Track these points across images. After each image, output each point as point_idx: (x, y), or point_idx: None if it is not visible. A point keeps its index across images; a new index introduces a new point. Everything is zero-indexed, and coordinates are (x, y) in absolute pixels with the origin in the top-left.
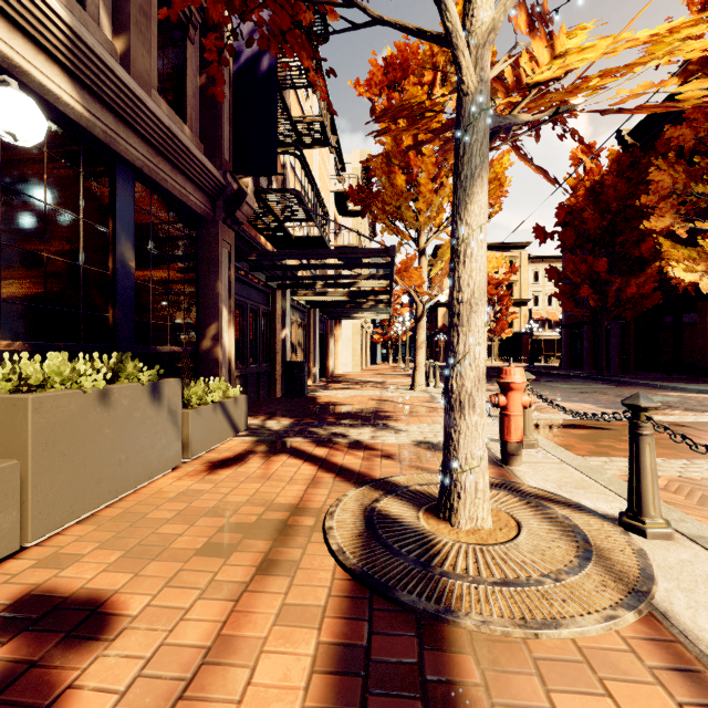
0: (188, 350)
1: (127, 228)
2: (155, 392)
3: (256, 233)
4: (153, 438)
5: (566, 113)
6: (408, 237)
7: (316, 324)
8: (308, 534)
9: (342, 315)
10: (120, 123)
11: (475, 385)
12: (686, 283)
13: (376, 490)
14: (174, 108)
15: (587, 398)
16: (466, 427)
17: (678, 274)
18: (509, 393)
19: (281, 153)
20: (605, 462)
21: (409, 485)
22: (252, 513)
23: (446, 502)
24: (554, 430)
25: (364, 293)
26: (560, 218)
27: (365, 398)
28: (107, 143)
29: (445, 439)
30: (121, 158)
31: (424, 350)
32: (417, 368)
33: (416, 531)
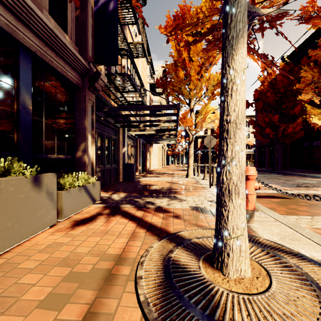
0: (68, 157)
1: (27, 86)
2: (36, 181)
3: (109, 99)
4: (34, 210)
5: (281, 19)
6: (185, 102)
7: (140, 146)
8: (124, 282)
9: (153, 142)
10: (18, 22)
11: (239, 179)
12: (318, 126)
13: (171, 242)
14: (59, 25)
15: (272, 181)
16: (233, 207)
17: (315, 121)
18: (247, 181)
19: (120, 54)
20: (297, 219)
21: (191, 238)
22: (90, 262)
23: (218, 257)
24: (262, 199)
25: (163, 130)
26: (255, 96)
27: (164, 182)
28: (10, 32)
29: (217, 214)
30: (21, 44)
31: (192, 158)
32: (189, 167)
33: (199, 280)
